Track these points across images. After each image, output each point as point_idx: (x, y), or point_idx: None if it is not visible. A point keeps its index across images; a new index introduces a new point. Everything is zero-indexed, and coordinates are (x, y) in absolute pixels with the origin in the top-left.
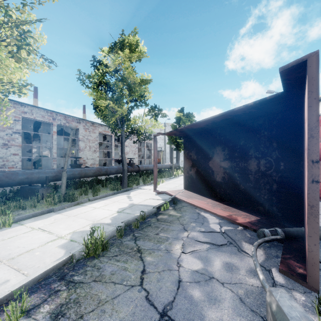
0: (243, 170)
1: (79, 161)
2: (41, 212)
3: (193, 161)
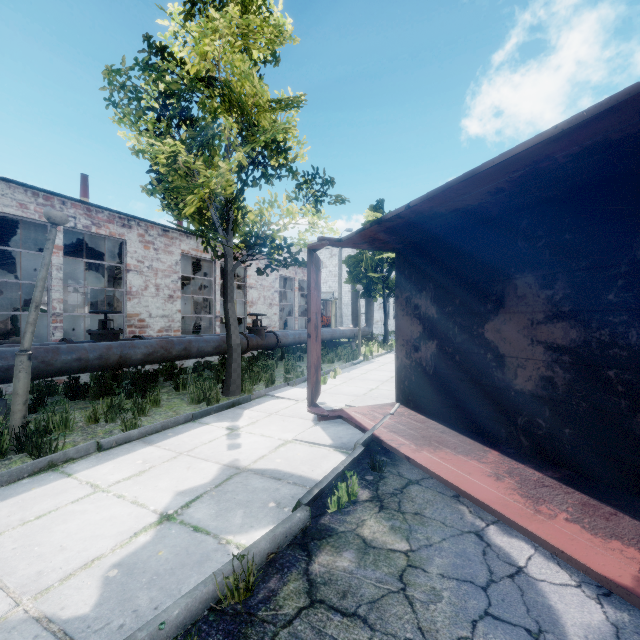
0: None
1: (129, 323)
2: None
3: (427, 322)
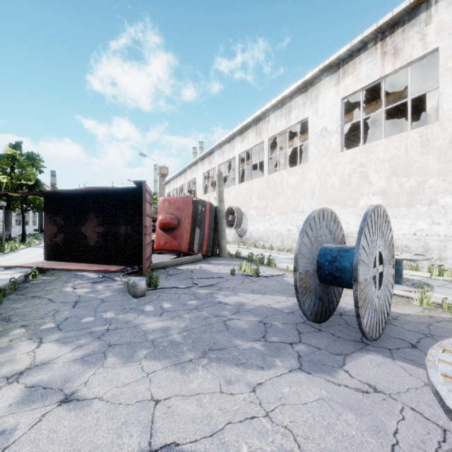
0: (115, 234)
1: None
2: None
3: (60, 226)
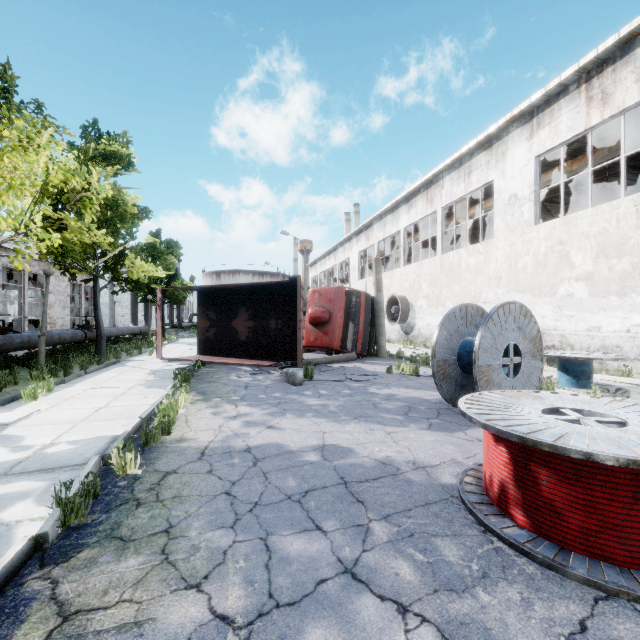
0: (266, 328)
1: None
2: (56, 383)
3: (212, 321)
